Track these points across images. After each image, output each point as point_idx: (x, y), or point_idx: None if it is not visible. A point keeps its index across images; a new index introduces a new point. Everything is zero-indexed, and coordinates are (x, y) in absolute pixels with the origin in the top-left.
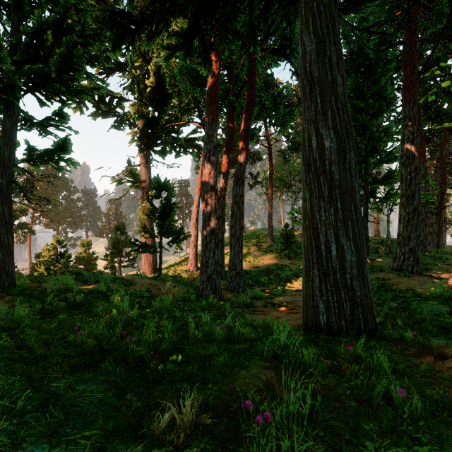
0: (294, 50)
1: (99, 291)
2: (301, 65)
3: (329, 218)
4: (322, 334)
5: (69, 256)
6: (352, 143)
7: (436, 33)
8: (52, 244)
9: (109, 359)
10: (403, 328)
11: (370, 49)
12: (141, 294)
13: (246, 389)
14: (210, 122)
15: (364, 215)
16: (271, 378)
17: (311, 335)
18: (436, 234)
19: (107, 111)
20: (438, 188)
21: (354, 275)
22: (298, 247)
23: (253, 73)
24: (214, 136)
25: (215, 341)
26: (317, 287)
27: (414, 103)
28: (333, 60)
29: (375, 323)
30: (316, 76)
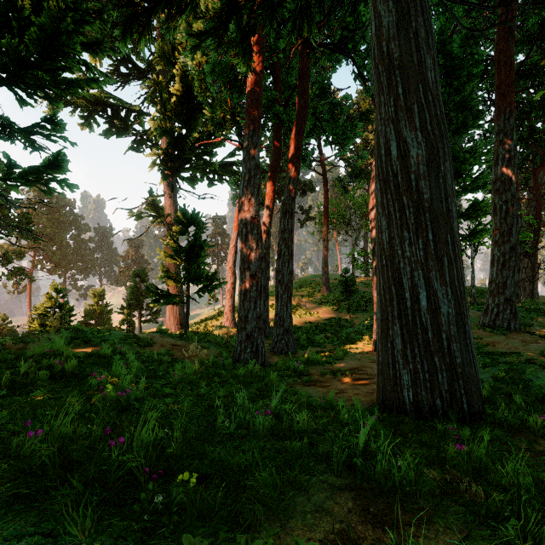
0: (361, 37)
1: (102, 355)
2: (374, 45)
3: (416, 254)
4: (407, 417)
5: (70, 308)
6: (448, 149)
7: (531, 32)
8: (48, 293)
9: (76, 478)
10: (525, 409)
11: (465, 29)
12: (159, 358)
13: (308, 543)
14: (251, 133)
15: None
16: (349, 512)
17: (392, 418)
18: (529, 281)
19: (123, 129)
20: (535, 223)
21: (453, 333)
22: (360, 297)
23: (305, 75)
24: (255, 152)
25: (256, 437)
26: (399, 350)
27: (510, 113)
28: (421, 34)
29: (482, 401)
30: (397, 58)
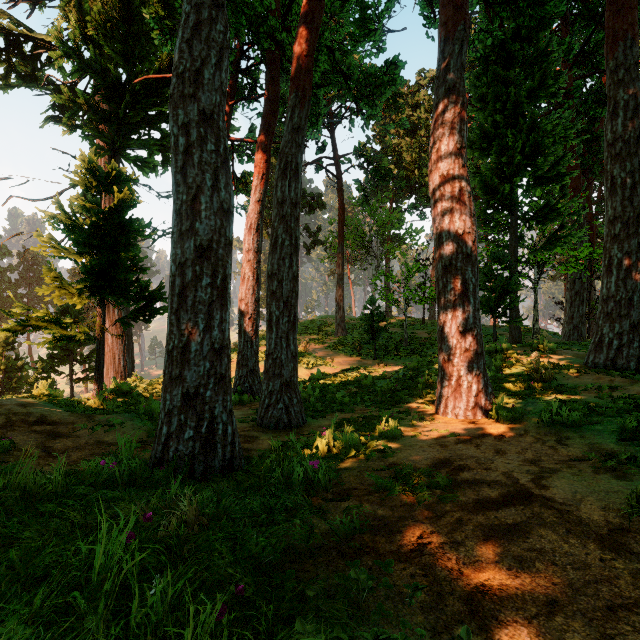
0: None
1: None
2: None
3: None
4: None
5: None
6: None
7: (596, 4)
8: None
9: None
10: None
11: None
12: None
13: None
14: None
15: (511, 274)
16: None
17: None
18: None
19: (32, 79)
20: None
21: None
22: (387, 340)
23: None
24: None
25: None
26: None
27: (633, 40)
28: None
29: None
30: None
